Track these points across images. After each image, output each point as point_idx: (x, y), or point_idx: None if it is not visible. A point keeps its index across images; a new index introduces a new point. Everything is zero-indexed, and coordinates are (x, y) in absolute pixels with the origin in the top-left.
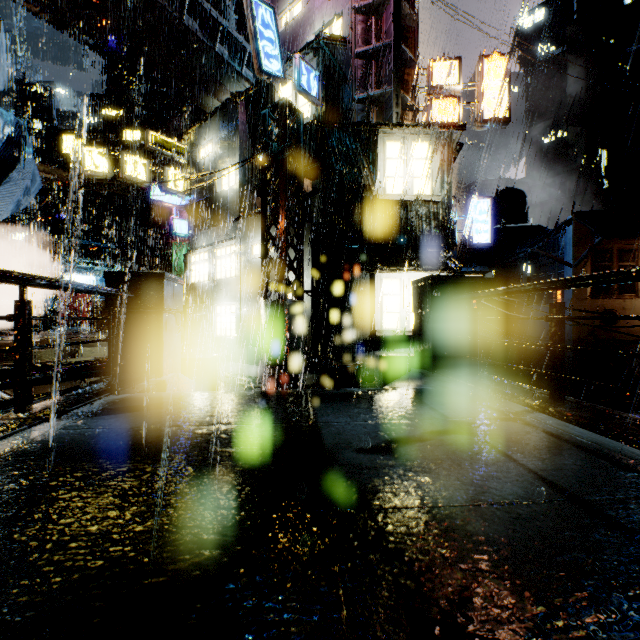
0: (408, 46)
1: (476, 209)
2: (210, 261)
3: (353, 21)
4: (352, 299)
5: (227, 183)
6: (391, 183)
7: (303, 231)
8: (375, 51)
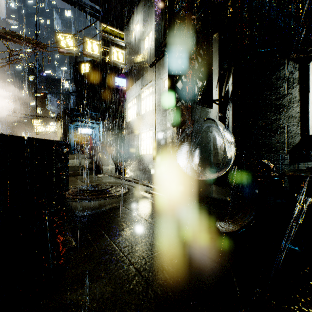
0: None
1: None
2: (137, 103)
3: None
4: (273, 100)
5: (147, 45)
6: None
7: (211, 32)
8: None
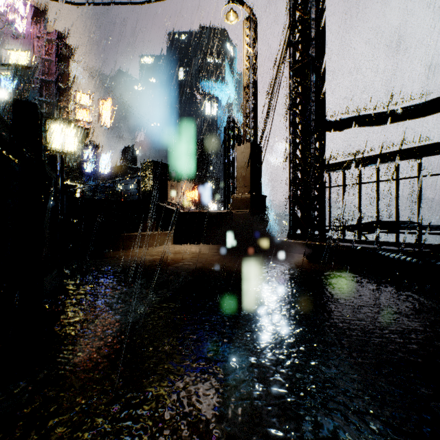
0: (64, 82)
1: (101, 158)
2: None
3: (32, 61)
4: None
5: None
6: (54, 143)
7: None
8: (45, 80)
